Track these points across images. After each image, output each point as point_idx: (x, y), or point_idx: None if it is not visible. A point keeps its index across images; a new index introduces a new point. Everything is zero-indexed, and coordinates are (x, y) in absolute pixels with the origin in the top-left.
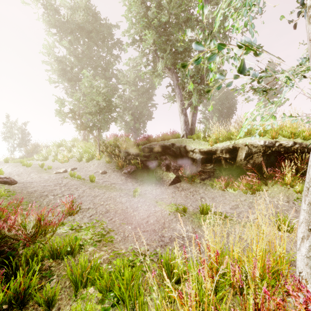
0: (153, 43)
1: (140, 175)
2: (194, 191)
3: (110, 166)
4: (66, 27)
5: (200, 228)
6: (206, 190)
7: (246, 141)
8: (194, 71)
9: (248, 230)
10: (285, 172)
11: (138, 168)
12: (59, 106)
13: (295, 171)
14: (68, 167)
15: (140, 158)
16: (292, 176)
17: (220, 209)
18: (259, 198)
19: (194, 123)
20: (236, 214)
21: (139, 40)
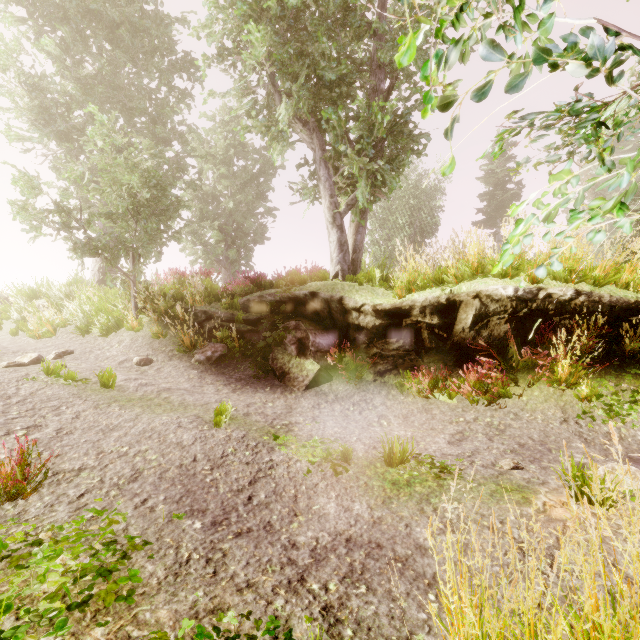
0: (267, 56)
1: (237, 365)
2: (363, 402)
3: (163, 346)
4: (52, 5)
5: (390, 507)
6: (389, 397)
7: (476, 287)
8: (361, 127)
9: (506, 506)
10: (559, 357)
11: (232, 350)
12: (20, 191)
13: (580, 354)
14: (51, 349)
15: (237, 325)
16: (570, 363)
17: (428, 445)
18: (505, 415)
19: (360, 248)
20: (465, 457)
21: (234, 49)
